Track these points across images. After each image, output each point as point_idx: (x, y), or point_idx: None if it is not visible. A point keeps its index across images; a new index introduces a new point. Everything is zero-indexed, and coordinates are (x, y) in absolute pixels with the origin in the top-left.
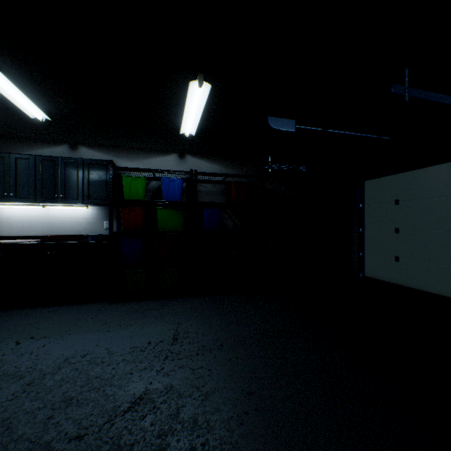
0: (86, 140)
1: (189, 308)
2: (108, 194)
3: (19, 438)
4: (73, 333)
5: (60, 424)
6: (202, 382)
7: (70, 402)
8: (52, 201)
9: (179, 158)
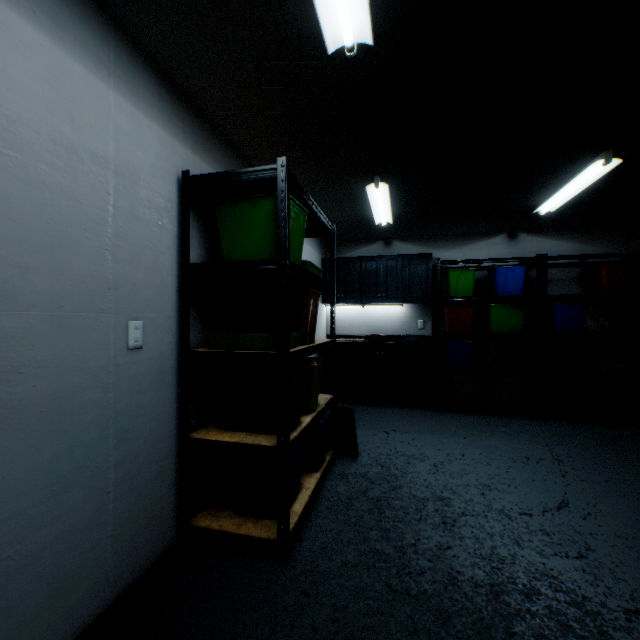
0: (401, 234)
1: (546, 431)
2: (427, 290)
3: (470, 500)
4: (429, 433)
5: (498, 501)
6: (636, 508)
7: (490, 488)
8: (374, 301)
9: (508, 239)
